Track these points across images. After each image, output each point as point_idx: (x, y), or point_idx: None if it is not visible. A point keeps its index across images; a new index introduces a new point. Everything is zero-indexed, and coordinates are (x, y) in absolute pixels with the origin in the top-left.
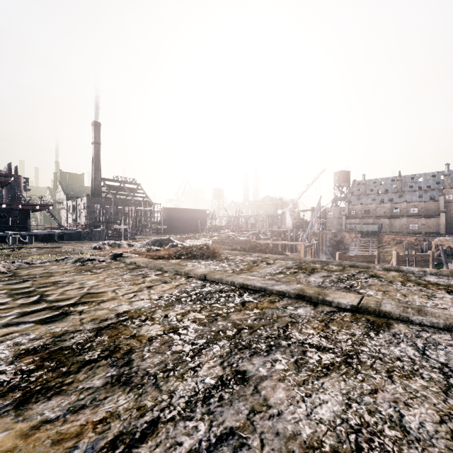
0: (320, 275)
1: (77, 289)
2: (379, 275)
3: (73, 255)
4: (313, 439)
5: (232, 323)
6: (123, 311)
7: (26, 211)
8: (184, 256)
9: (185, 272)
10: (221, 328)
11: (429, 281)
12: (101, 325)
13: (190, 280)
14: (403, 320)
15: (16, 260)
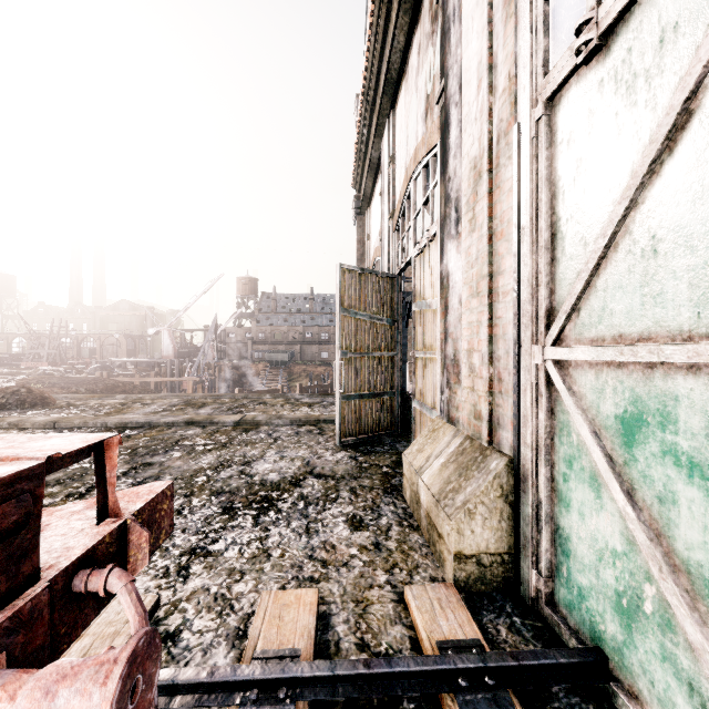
0: (212, 408)
1: None
2: (267, 402)
3: None
4: (199, 468)
5: (124, 448)
6: None
7: None
8: None
9: (11, 423)
10: None
11: (302, 402)
12: None
13: (29, 431)
14: (268, 425)
15: None
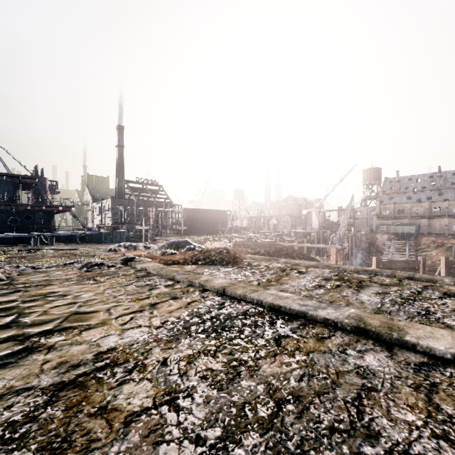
0: (374, 292)
1: (66, 306)
2: None
3: (85, 258)
4: None
5: (265, 386)
6: (107, 349)
7: (50, 212)
8: (201, 261)
9: (199, 283)
10: (247, 396)
11: None
12: (65, 377)
13: (205, 295)
14: None
15: (22, 264)
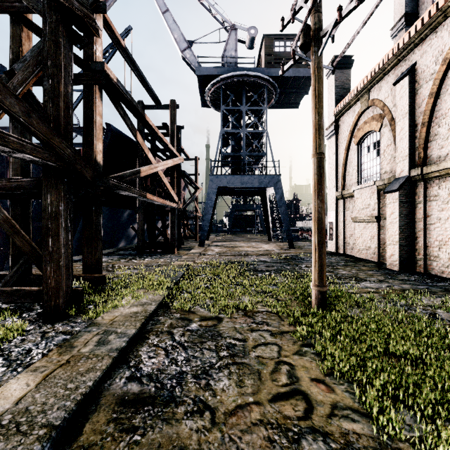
0: None
1: None
2: None
3: None
4: None
5: None
6: None
7: (305, 217)
8: None
9: None
10: None
11: None
12: None
13: None
14: None
15: None
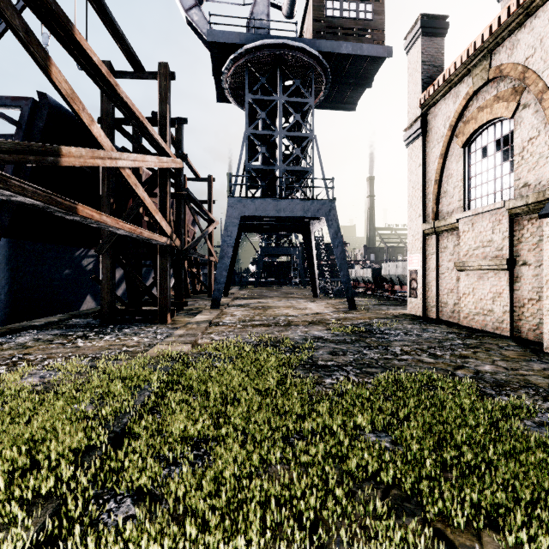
0: None
1: None
2: None
3: None
4: None
5: None
6: None
7: (353, 264)
8: None
9: None
10: None
11: None
12: None
13: None
14: None
15: None
